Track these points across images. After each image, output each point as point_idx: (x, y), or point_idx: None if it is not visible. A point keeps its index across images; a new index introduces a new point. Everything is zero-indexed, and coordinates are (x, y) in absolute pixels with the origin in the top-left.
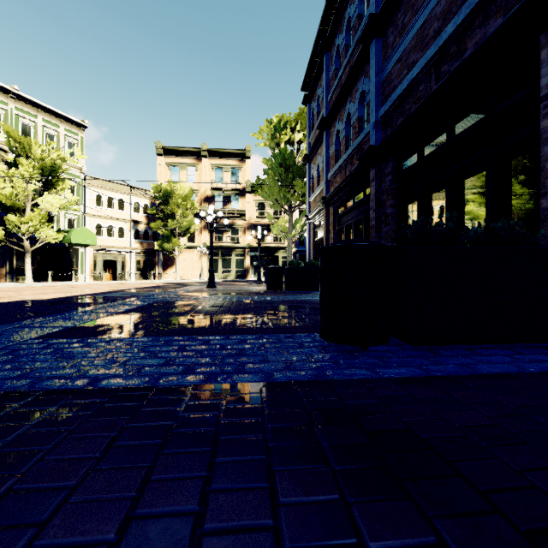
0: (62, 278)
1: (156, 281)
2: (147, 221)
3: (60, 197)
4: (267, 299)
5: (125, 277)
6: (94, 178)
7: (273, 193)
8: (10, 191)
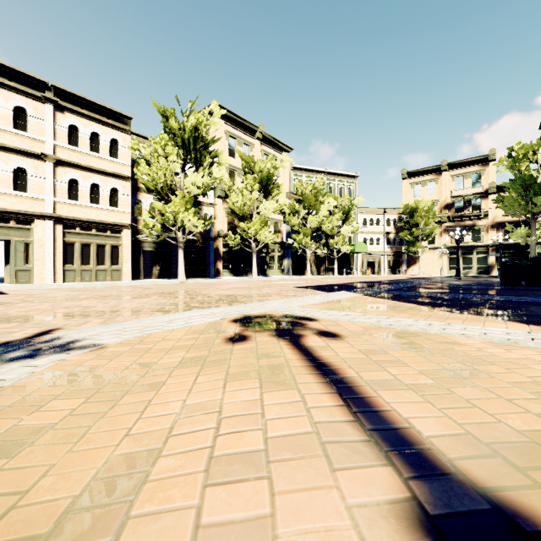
0: (346, 273)
1: (404, 275)
2: (395, 231)
3: (350, 226)
4: (495, 283)
5: (380, 273)
6: (362, 208)
7: (513, 206)
8: (331, 227)
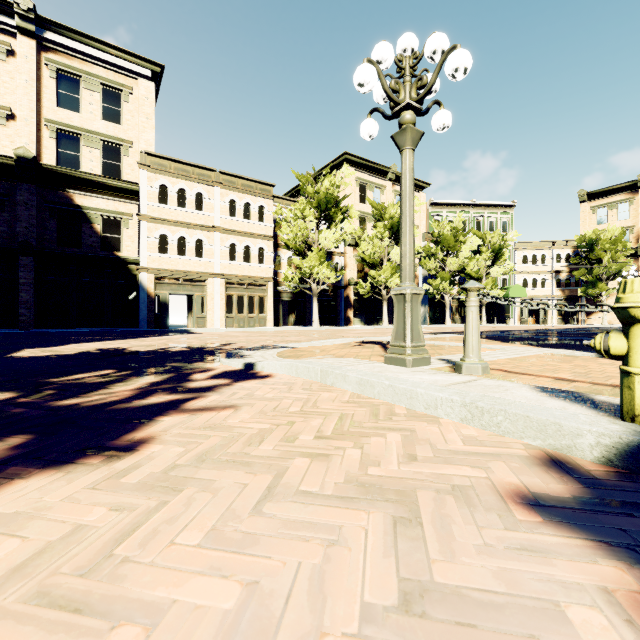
0: (499, 322)
1: (579, 325)
2: (569, 269)
3: (502, 266)
4: None
5: (546, 322)
6: (521, 243)
7: None
8: (477, 269)
